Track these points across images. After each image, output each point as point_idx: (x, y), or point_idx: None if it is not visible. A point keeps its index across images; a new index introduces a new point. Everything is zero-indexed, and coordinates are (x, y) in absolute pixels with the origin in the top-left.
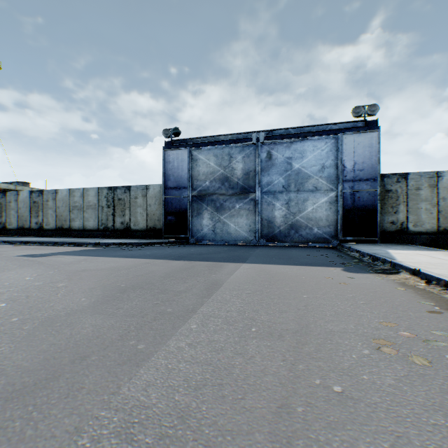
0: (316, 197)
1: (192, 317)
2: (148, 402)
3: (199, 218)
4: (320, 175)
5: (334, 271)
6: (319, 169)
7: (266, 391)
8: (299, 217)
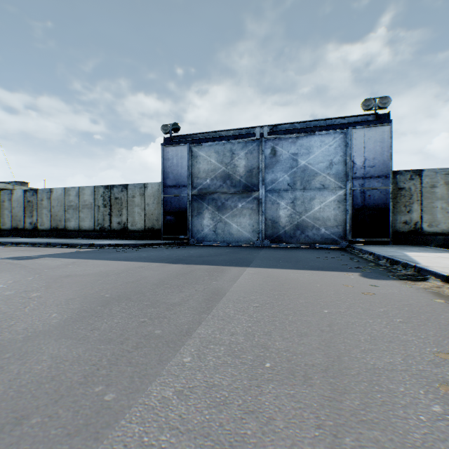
0: (324, 195)
1: (186, 343)
2: None
3: (199, 218)
4: (328, 172)
5: (352, 277)
6: (327, 166)
7: None
8: (305, 216)
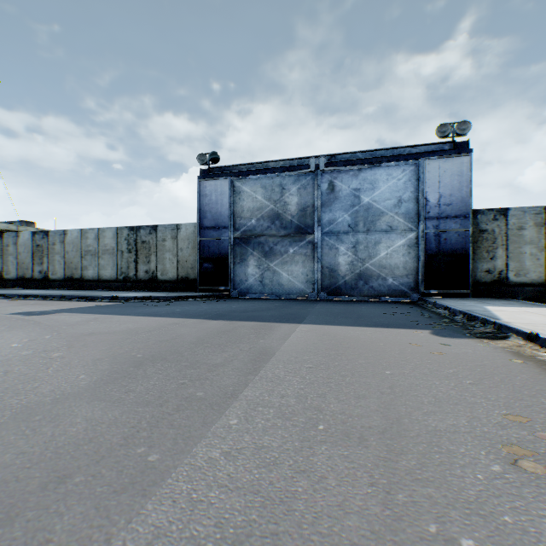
0: (391, 238)
1: (232, 406)
2: None
3: (243, 266)
4: (396, 211)
5: (421, 335)
6: (395, 204)
7: None
8: (369, 264)
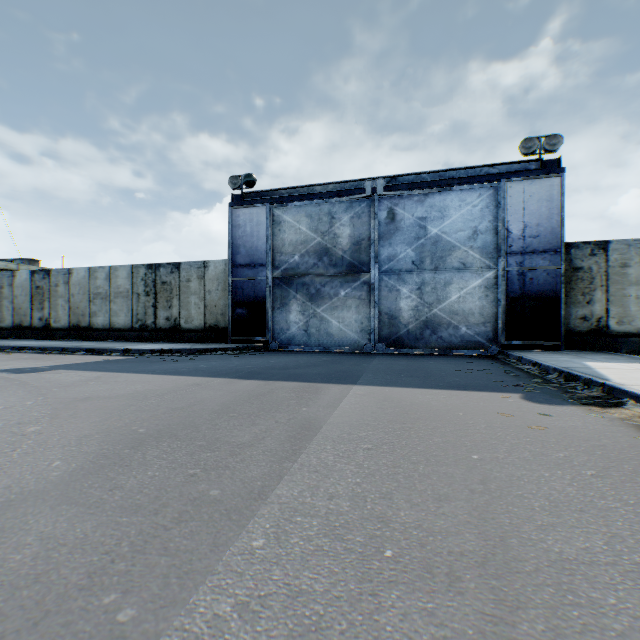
0: (465, 278)
1: (258, 513)
2: None
3: (283, 312)
4: (471, 244)
5: (510, 400)
6: (469, 236)
7: None
8: (437, 309)
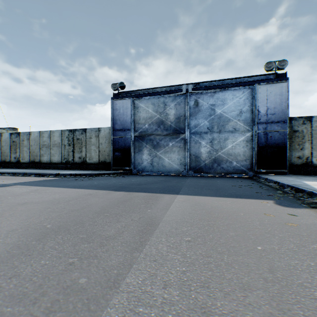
0: (235, 136)
1: (111, 303)
2: None
3: (140, 154)
4: (238, 118)
5: (268, 205)
6: (237, 114)
7: None
8: (221, 153)
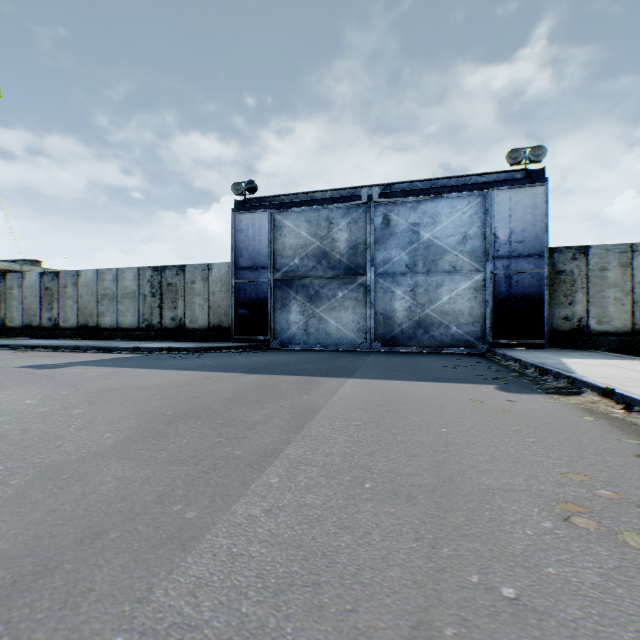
0: (455, 280)
1: (273, 464)
2: (196, 617)
3: (284, 312)
4: (461, 249)
5: (485, 390)
6: (459, 241)
7: (391, 597)
8: (429, 310)
